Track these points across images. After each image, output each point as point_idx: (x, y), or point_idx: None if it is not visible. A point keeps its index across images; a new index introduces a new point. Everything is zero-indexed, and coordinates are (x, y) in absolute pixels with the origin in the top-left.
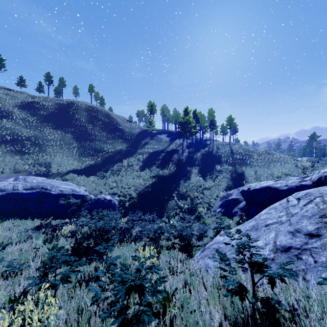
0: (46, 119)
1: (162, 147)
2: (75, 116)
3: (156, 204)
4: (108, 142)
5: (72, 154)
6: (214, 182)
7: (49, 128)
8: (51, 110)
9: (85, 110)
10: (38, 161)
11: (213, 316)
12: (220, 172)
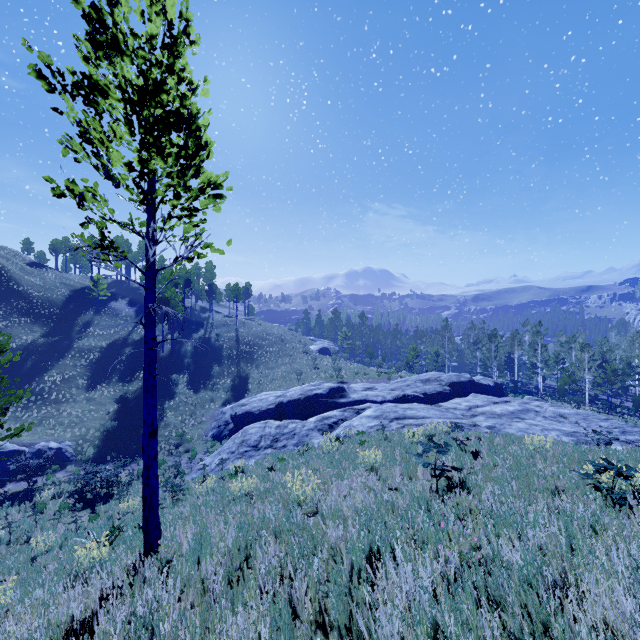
0: None
1: (123, 333)
2: None
3: (132, 440)
4: None
5: None
6: (210, 393)
7: None
8: None
9: None
10: None
11: (193, 486)
12: (219, 375)
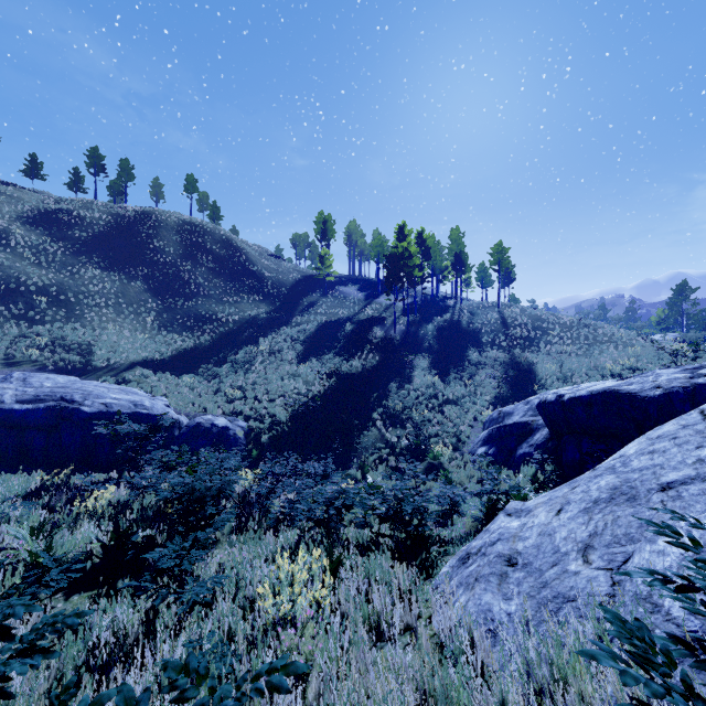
0: (86, 248)
1: (347, 313)
2: (153, 242)
3: (333, 438)
4: (226, 301)
5: (144, 325)
6: (466, 389)
7: (92, 268)
8: (99, 228)
9: (176, 229)
10: (63, 341)
11: None
12: (479, 366)
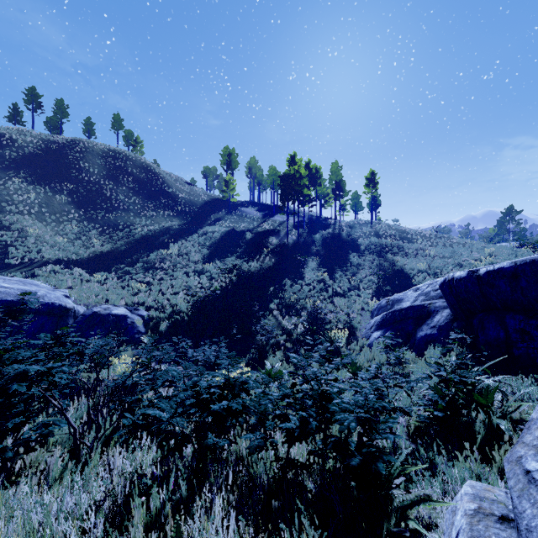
0: (15, 165)
1: (248, 227)
2: (78, 163)
3: (231, 326)
4: (143, 215)
5: (65, 231)
6: (350, 285)
7: (19, 181)
8: (30, 150)
9: (101, 155)
10: None
11: None
12: (359, 267)
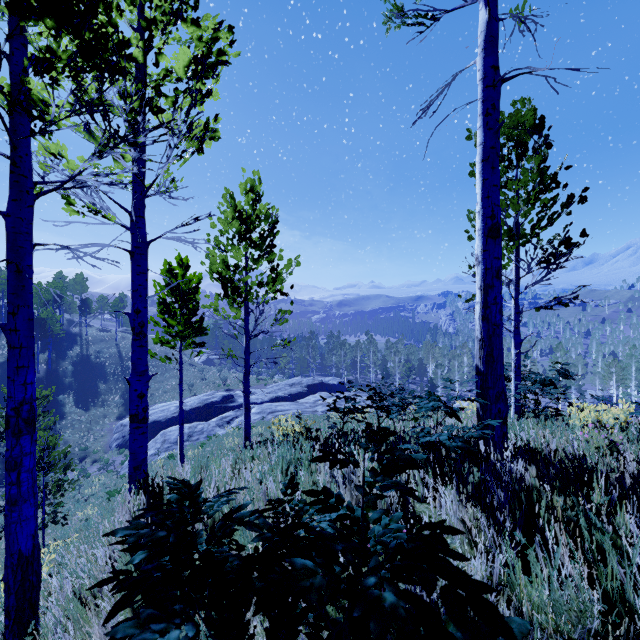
0: None
1: None
2: None
3: None
4: None
5: None
6: (101, 409)
7: None
8: None
9: None
10: None
11: None
12: (107, 392)
